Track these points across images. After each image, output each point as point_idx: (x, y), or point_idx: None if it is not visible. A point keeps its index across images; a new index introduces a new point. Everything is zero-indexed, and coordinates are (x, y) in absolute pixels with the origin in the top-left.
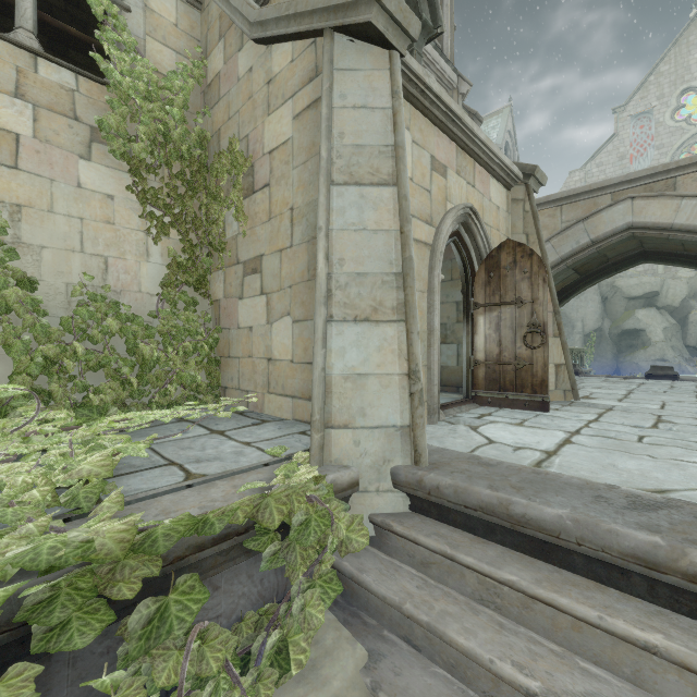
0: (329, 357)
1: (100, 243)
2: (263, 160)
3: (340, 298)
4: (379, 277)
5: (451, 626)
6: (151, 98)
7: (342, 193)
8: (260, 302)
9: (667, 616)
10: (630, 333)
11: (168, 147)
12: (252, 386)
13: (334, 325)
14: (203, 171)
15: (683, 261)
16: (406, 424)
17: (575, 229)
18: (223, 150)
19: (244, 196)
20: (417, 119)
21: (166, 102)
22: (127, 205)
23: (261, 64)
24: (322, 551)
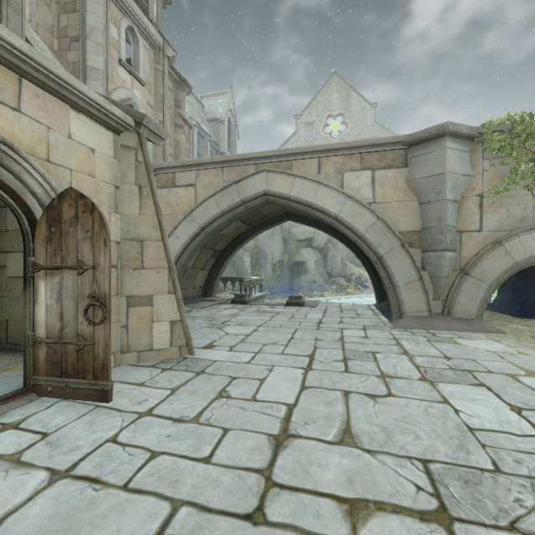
0: None
1: None
2: None
3: None
4: None
5: None
6: None
7: None
8: None
9: None
10: (298, 264)
11: None
12: None
13: None
14: None
15: (308, 222)
16: None
17: (231, 189)
18: None
19: None
20: None
21: None
22: None
23: None
24: None
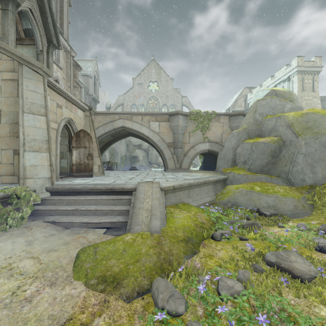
0: (25, 161)
1: None
2: None
3: (28, 145)
4: (41, 140)
5: (60, 208)
6: None
7: (28, 115)
8: None
9: (94, 196)
10: (134, 157)
11: None
12: None
13: (26, 152)
14: None
15: (138, 137)
16: (49, 176)
17: (109, 124)
18: None
19: None
20: (52, 92)
21: None
22: None
23: None
24: (29, 201)
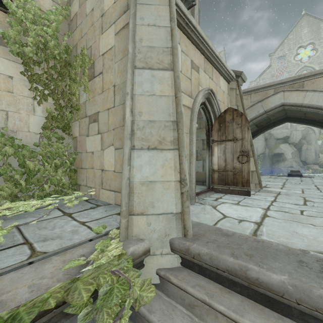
0: (132, 171)
1: (3, 103)
2: (99, 59)
3: (139, 135)
4: (163, 123)
5: None
6: (36, 23)
7: (141, 73)
8: (98, 138)
9: None
10: (277, 155)
11: (46, 51)
12: (93, 184)
13: (135, 151)
14: (67, 66)
15: (304, 122)
16: (179, 211)
17: (257, 105)
18: (78, 55)
19: (89, 79)
20: (184, 39)
21: (45, 27)
22: (21, 82)
23: (98, 6)
24: (122, 309)
